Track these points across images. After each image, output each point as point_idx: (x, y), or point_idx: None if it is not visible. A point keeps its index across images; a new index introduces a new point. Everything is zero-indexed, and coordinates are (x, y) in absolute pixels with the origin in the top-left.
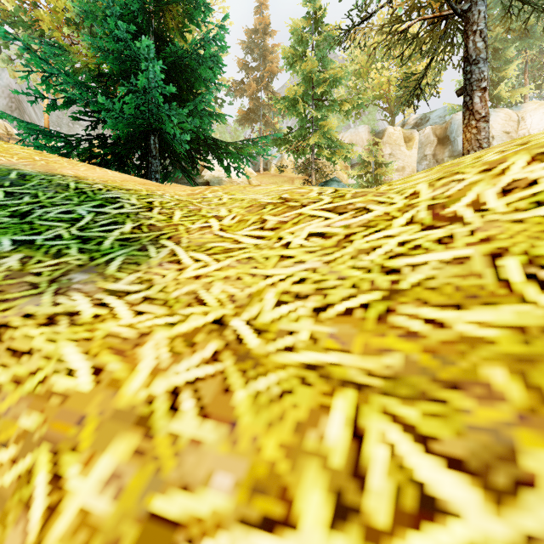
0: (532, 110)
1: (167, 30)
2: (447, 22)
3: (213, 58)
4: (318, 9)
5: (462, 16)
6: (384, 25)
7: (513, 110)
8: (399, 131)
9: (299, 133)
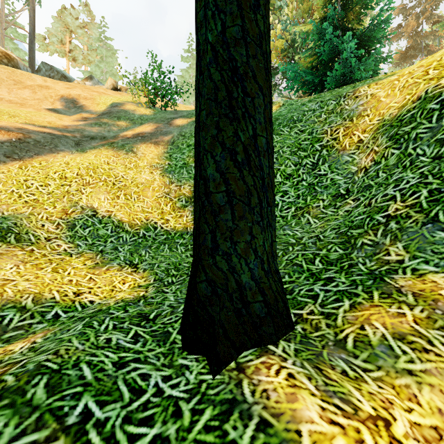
0: None
1: (349, 23)
2: None
3: (385, 23)
4: None
5: None
6: None
7: None
8: None
9: None
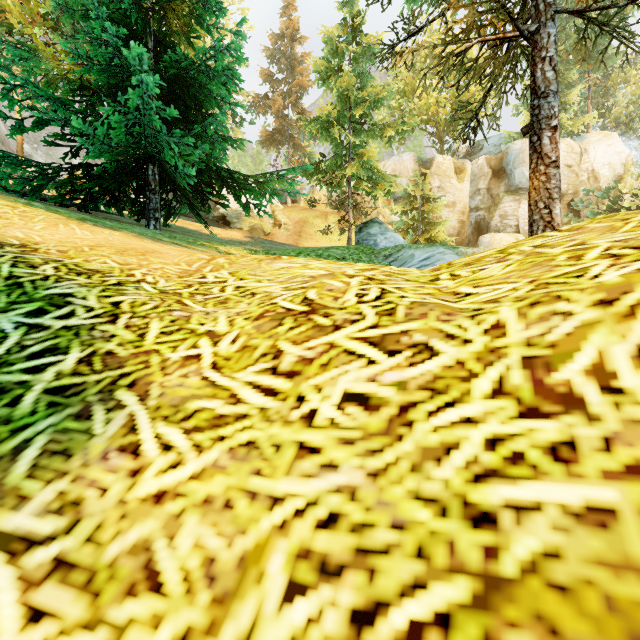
0: (596, 141)
1: (170, 33)
2: (510, 44)
3: (227, 72)
4: (356, 15)
5: (530, 39)
6: (432, 37)
7: (576, 141)
8: (450, 160)
9: (334, 161)
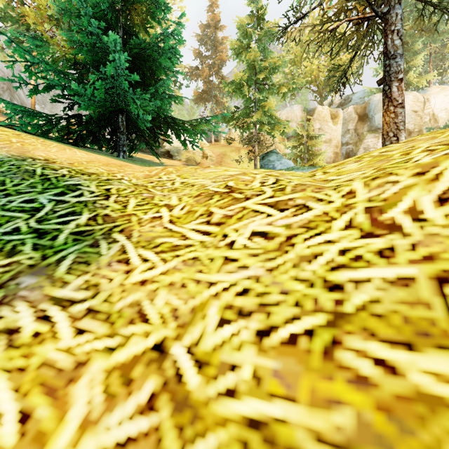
0: (435, 93)
1: (133, 25)
2: (369, 22)
3: (172, 50)
4: (260, 9)
5: (382, 18)
6: (314, 22)
7: (420, 93)
8: (327, 109)
9: (244, 111)
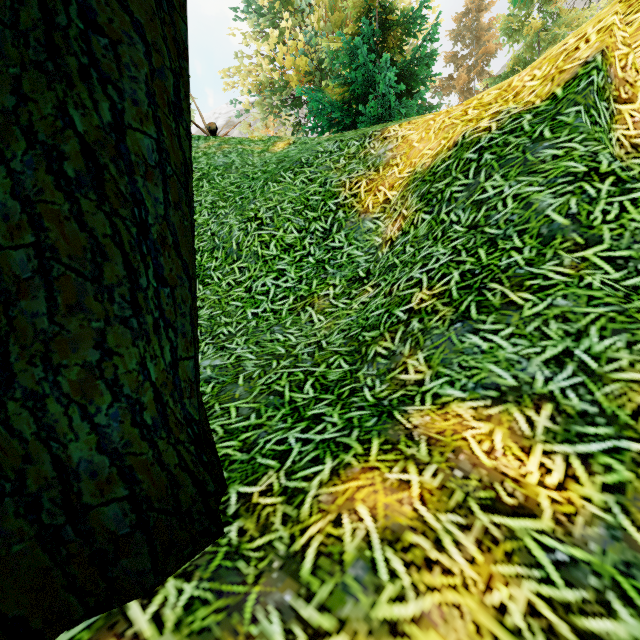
0: None
1: (389, 50)
2: None
3: (430, 58)
4: None
5: None
6: None
7: None
8: None
9: None
